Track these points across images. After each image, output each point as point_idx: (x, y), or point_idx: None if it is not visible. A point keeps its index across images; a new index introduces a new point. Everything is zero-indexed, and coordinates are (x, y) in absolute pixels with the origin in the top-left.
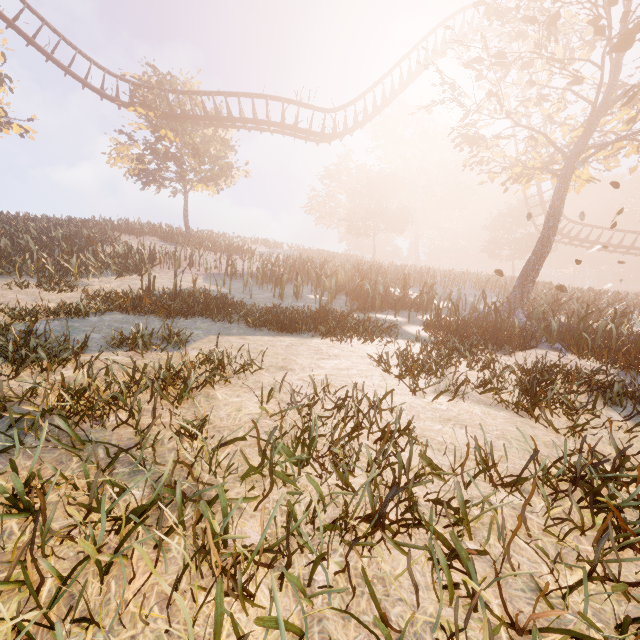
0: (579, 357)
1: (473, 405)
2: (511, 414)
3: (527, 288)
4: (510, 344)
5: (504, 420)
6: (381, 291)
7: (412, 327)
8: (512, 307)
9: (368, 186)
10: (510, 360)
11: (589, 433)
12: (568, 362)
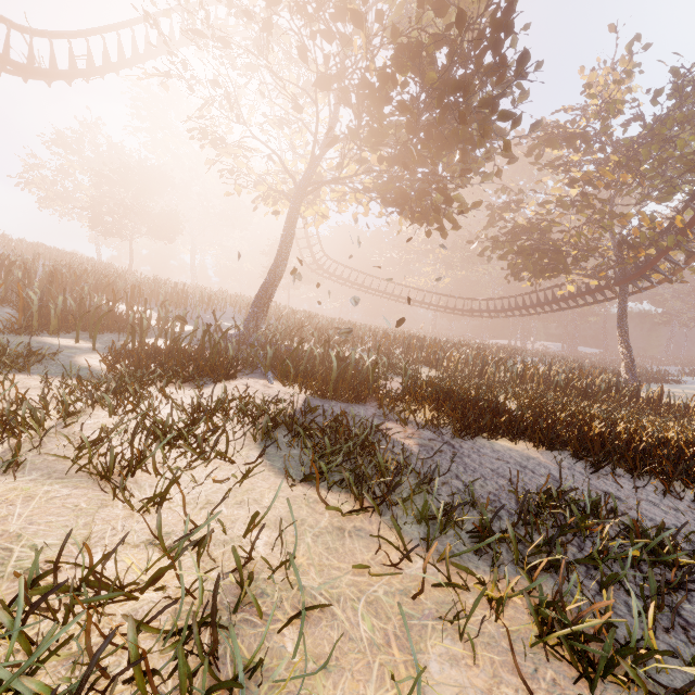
0: (284, 384)
1: (29, 484)
2: (92, 487)
3: (262, 312)
4: (219, 374)
5: (60, 504)
6: (60, 303)
7: (93, 356)
8: (247, 332)
9: (121, 172)
10: (197, 395)
11: (191, 494)
12: (267, 391)
